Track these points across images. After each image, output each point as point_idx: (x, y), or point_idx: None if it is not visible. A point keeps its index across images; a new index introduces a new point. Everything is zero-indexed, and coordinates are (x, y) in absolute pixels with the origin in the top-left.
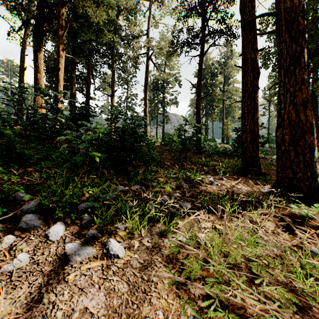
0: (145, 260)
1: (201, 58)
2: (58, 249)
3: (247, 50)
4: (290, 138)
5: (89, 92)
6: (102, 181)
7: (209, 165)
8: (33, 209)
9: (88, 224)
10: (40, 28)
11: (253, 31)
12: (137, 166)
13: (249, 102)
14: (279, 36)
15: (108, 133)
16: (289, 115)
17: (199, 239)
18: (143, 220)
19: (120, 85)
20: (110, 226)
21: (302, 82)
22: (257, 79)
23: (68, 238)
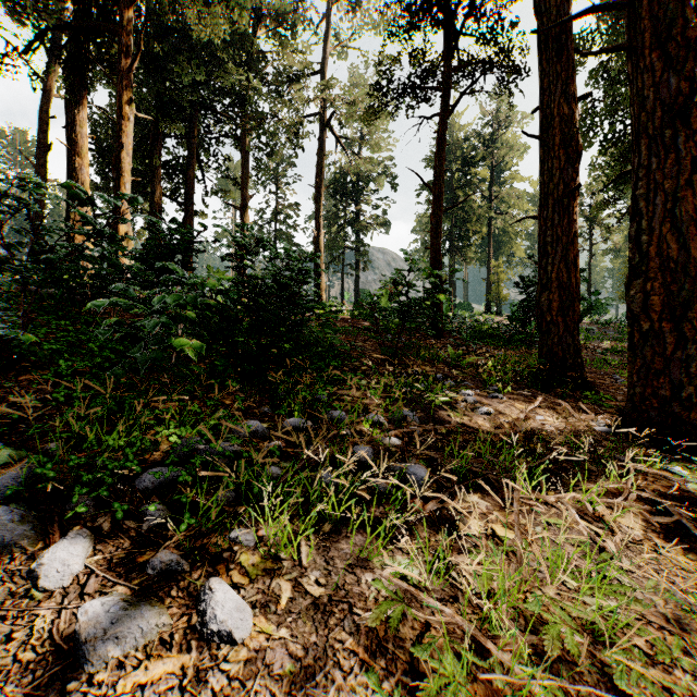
0: (308, 646)
1: (442, 121)
2: (60, 620)
3: (553, 97)
4: (665, 302)
5: (192, 201)
6: (209, 406)
7: (462, 364)
8: (8, 492)
9: (160, 530)
10: (81, 54)
11: (566, 54)
12: (295, 370)
13: (558, 218)
14: (635, 58)
15: (225, 289)
16: (661, 246)
17: (455, 571)
18: (306, 516)
19: (262, 185)
20: (217, 535)
21: (694, 168)
22: (576, 164)
23: (94, 580)
